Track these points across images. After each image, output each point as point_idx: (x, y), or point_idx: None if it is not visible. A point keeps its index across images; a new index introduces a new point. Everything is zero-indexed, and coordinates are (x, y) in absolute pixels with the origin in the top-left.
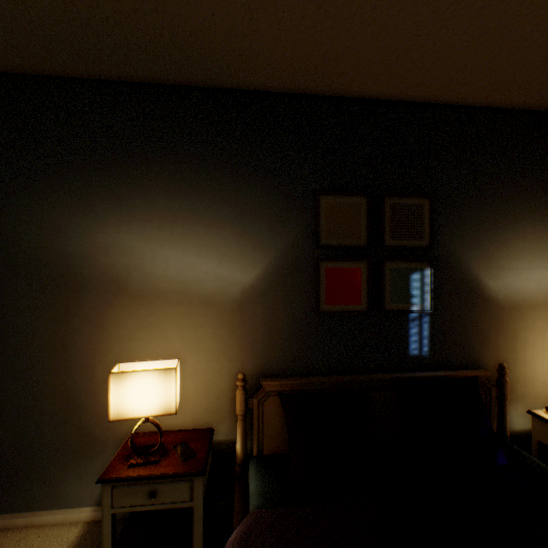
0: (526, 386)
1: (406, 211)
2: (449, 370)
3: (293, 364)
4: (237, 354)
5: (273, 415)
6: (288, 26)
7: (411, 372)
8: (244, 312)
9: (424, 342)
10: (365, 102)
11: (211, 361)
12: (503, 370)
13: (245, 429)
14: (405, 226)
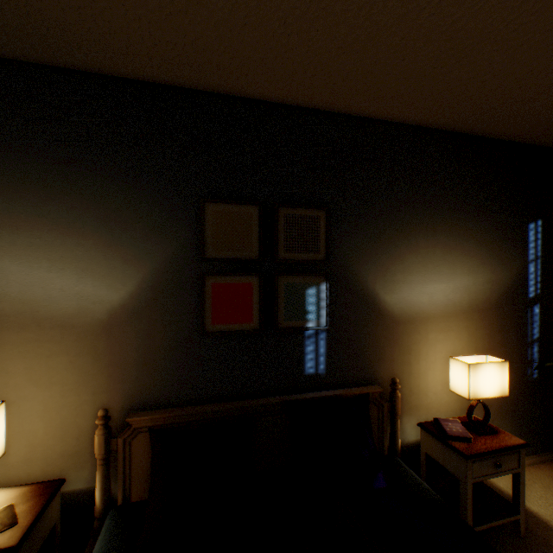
0: (420, 398)
1: (301, 222)
2: (347, 387)
3: (174, 392)
4: (103, 385)
5: (144, 455)
6: (133, 1)
7: (307, 391)
8: (112, 335)
9: (320, 360)
10: (257, 103)
11: (69, 396)
12: (395, 385)
13: (106, 475)
14: (300, 238)
